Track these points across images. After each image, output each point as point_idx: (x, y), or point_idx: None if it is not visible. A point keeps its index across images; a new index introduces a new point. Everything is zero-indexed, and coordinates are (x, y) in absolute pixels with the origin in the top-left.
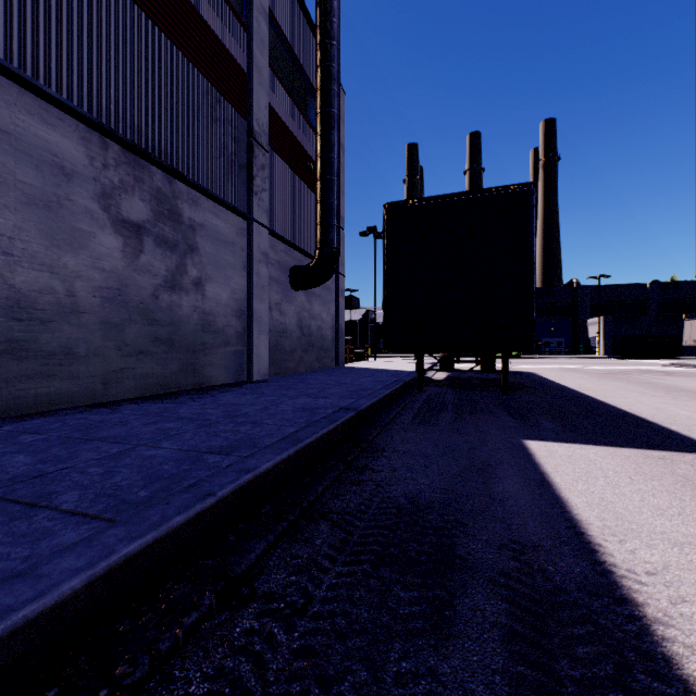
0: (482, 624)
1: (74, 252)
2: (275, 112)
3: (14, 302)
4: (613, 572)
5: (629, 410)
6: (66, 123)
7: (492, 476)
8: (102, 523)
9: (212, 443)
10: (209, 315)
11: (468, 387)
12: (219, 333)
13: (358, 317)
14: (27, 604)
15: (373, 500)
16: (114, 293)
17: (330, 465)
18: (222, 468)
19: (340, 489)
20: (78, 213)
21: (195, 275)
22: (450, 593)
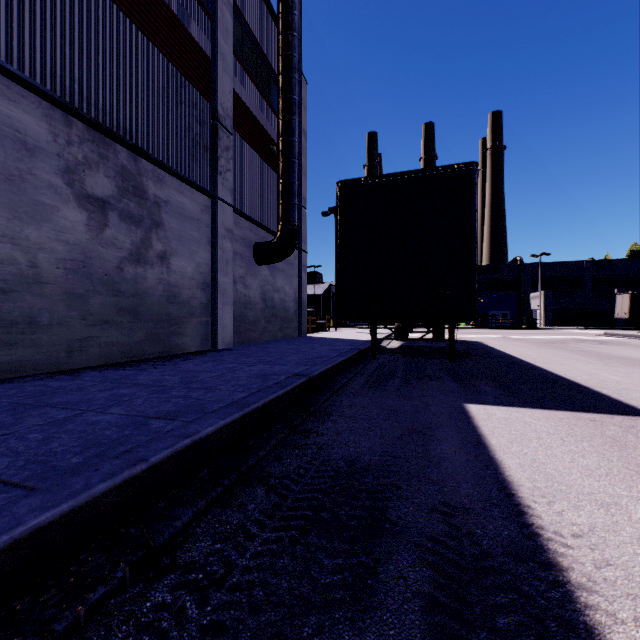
0: (403, 594)
1: (37, 225)
2: (239, 97)
3: None
4: (540, 535)
5: (564, 375)
6: (29, 100)
7: (431, 439)
8: (22, 492)
9: (161, 408)
10: (174, 287)
11: (418, 355)
12: (184, 304)
13: (321, 291)
14: None
15: (313, 464)
16: (78, 264)
17: (275, 429)
18: (162, 433)
19: (283, 453)
20: (41, 187)
21: (160, 249)
22: (376, 559)
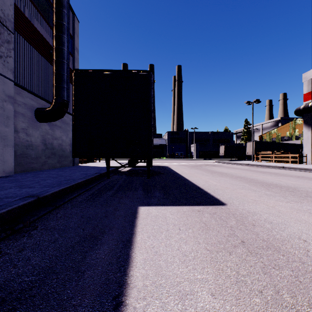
0: None
1: None
2: (22, 12)
3: None
4: None
5: (195, 183)
6: None
7: (96, 243)
8: None
9: None
10: None
11: (134, 175)
12: None
13: None
14: None
15: None
16: None
17: None
18: None
19: None
20: None
21: None
22: None
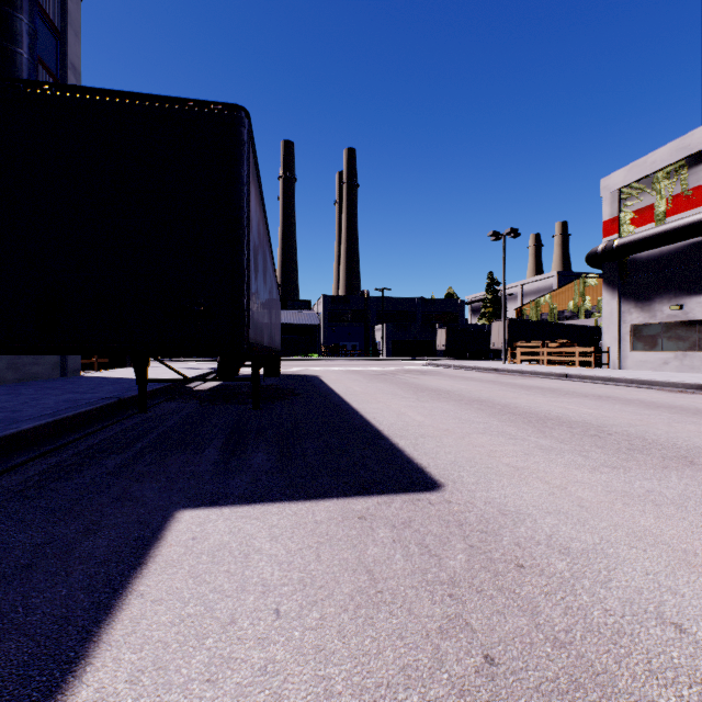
0: None
1: None
2: None
3: None
4: None
5: (372, 420)
6: None
7: None
8: None
9: None
10: None
11: (223, 399)
12: None
13: None
14: None
15: None
16: None
17: None
18: None
19: None
20: None
21: None
22: None
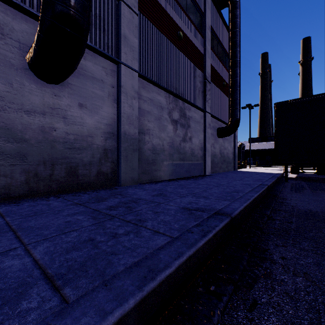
0: None
1: (163, 132)
2: (212, 66)
3: (153, 148)
4: None
5: None
6: (162, 93)
7: None
8: (229, 201)
9: (227, 190)
10: (193, 150)
11: (312, 181)
12: (195, 156)
13: None
14: (239, 208)
15: (294, 209)
16: (171, 144)
17: (270, 200)
18: (242, 195)
19: (279, 206)
20: (164, 120)
21: (189, 135)
22: None
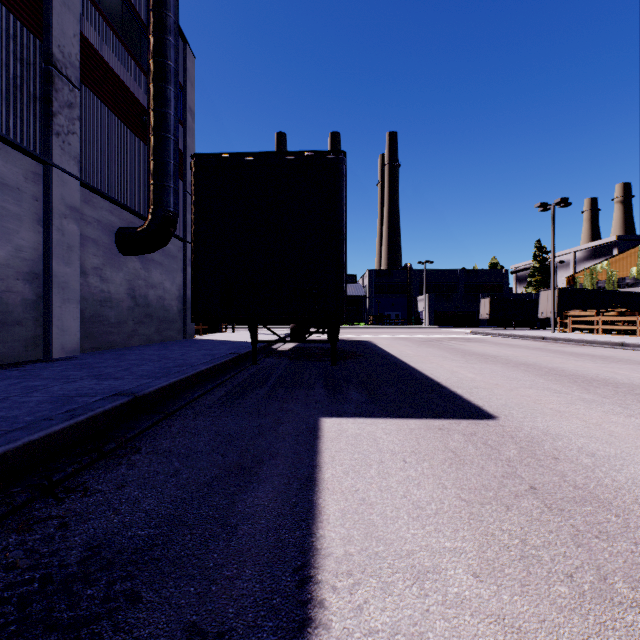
0: None
1: None
2: (93, 47)
3: None
4: None
5: (430, 375)
6: None
7: (251, 480)
8: None
9: None
10: None
11: (305, 357)
12: None
13: None
14: None
15: (16, 567)
16: None
17: (2, 498)
18: None
19: None
20: None
21: None
22: None
